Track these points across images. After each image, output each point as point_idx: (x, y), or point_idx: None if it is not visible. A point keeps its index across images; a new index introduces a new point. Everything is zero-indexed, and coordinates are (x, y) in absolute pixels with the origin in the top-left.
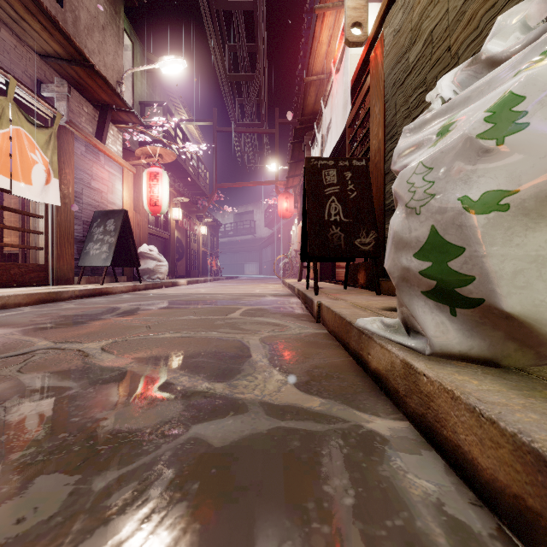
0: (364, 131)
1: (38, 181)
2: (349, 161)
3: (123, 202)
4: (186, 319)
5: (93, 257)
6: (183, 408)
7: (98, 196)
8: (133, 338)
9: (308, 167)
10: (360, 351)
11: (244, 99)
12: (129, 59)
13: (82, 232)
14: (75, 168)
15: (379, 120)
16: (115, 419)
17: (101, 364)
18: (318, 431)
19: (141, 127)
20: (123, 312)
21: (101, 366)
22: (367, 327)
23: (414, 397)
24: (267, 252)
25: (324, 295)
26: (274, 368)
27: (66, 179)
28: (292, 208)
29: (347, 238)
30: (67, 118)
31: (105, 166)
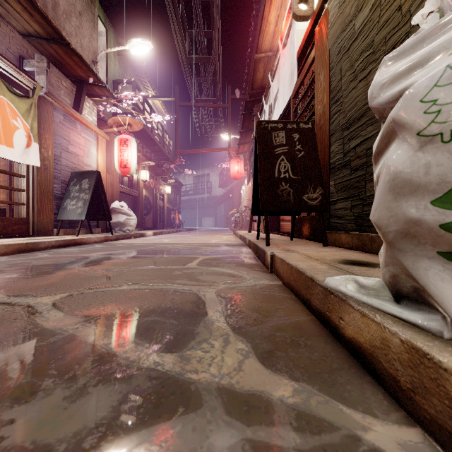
0: (308, 99)
1: (20, 144)
2: (296, 124)
3: (97, 164)
4: (146, 269)
5: (70, 212)
6: (119, 400)
7: (75, 159)
8: (90, 290)
9: (259, 129)
10: (326, 312)
11: (201, 78)
12: (103, 42)
13: (60, 190)
14: (54, 134)
15: (323, 87)
16: (24, 422)
17: (44, 325)
18: (300, 450)
19: (113, 100)
20: (90, 261)
21: (43, 327)
22: (340, 289)
23: (434, 400)
24: (221, 208)
25: (274, 246)
26: (232, 331)
27: (45, 144)
28: (242, 170)
29: (296, 194)
30: (46, 89)
31: (81, 133)
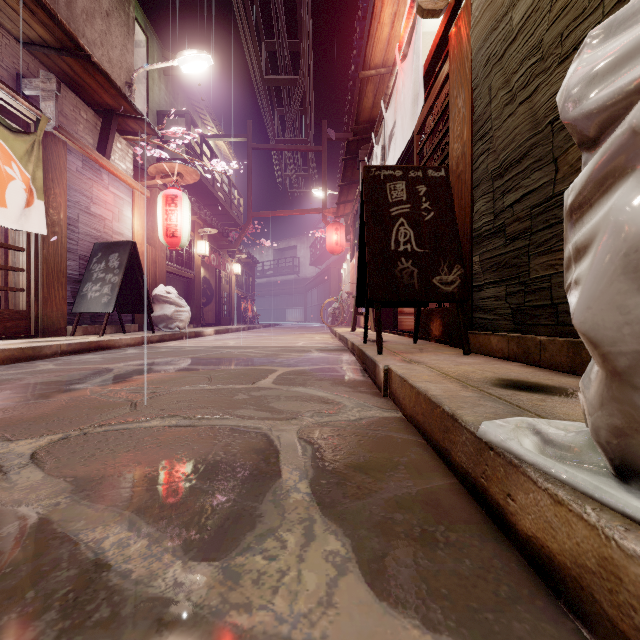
0: (440, 135)
1: (15, 203)
2: (422, 171)
3: (133, 232)
4: (195, 389)
5: (91, 301)
6: None
7: (100, 224)
8: (99, 428)
9: (367, 178)
10: (480, 479)
11: (284, 109)
12: (142, 57)
13: (78, 270)
14: (69, 188)
15: (463, 116)
16: None
17: (2, 498)
18: None
19: (156, 140)
20: (112, 377)
21: None
22: (511, 448)
23: None
24: (314, 295)
25: (390, 353)
26: (320, 512)
27: (55, 202)
28: (343, 241)
29: (422, 275)
30: (55, 122)
31: (109, 187)
